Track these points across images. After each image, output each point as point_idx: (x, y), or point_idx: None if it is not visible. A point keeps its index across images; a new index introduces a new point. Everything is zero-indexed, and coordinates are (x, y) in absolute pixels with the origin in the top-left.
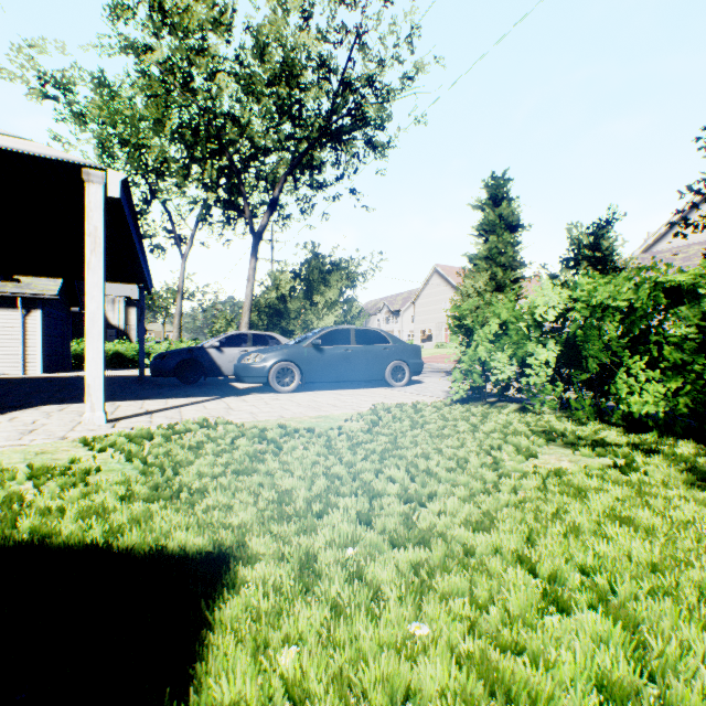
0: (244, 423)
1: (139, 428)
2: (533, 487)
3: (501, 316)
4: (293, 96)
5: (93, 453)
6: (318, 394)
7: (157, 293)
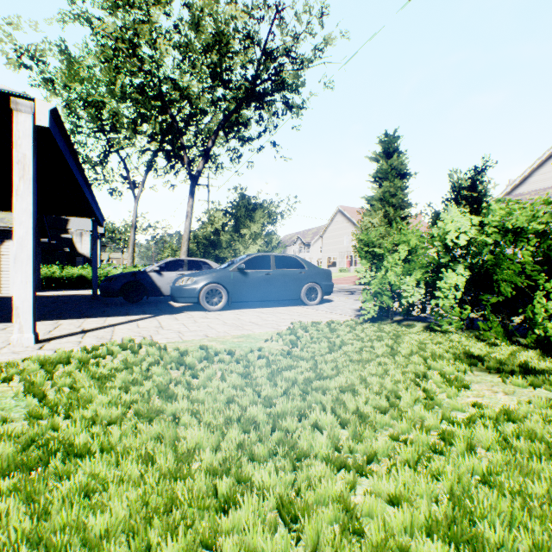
0: (168, 343)
1: (60, 351)
2: (492, 441)
3: (410, 242)
4: (223, 61)
5: None
6: (242, 312)
7: (117, 228)
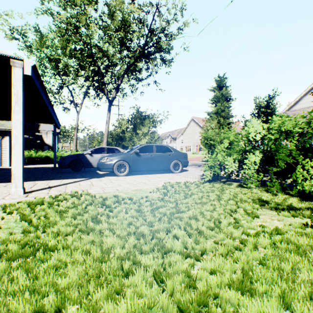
0: (97, 193)
1: (38, 198)
2: (267, 244)
3: (230, 138)
4: (127, 36)
5: (4, 215)
6: (137, 177)
7: (67, 129)
